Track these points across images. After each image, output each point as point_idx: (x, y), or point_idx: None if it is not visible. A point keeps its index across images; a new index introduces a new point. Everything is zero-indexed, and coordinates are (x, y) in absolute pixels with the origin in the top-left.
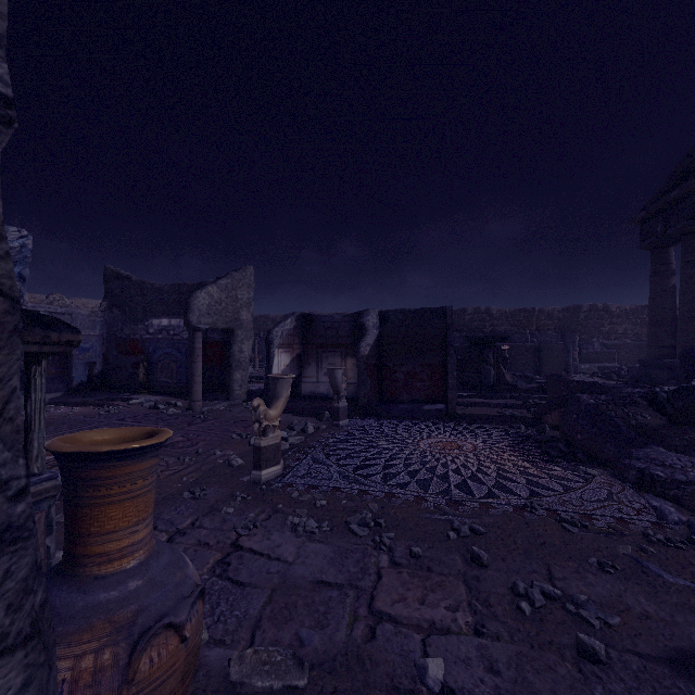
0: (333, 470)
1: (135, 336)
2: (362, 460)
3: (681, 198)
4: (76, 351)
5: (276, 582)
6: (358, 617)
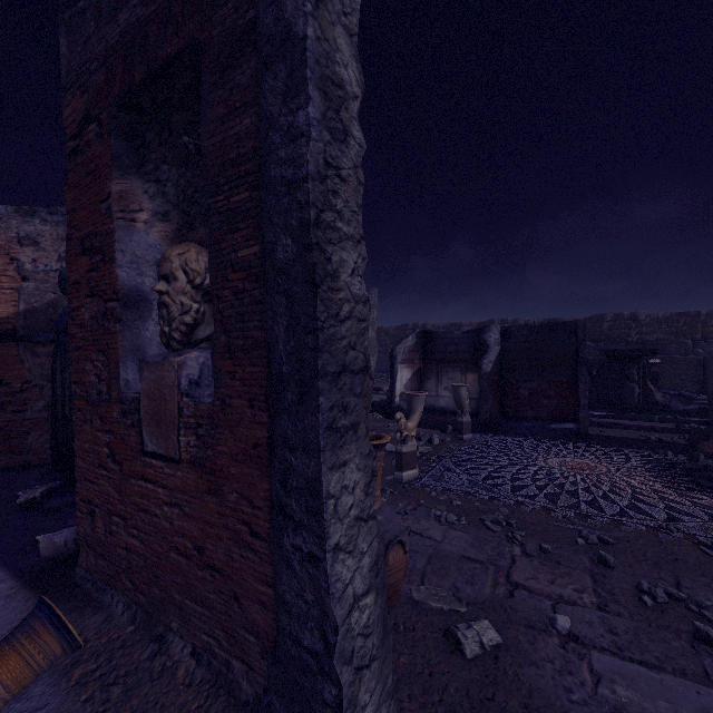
0: (464, 478)
1: None
2: (489, 472)
3: None
4: None
5: (431, 552)
6: (499, 583)
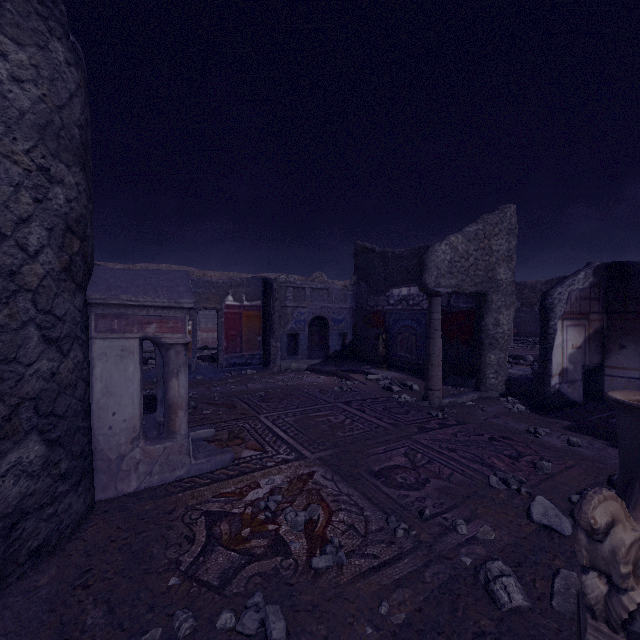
0: None
1: (377, 307)
2: None
3: None
4: (331, 322)
5: None
6: None
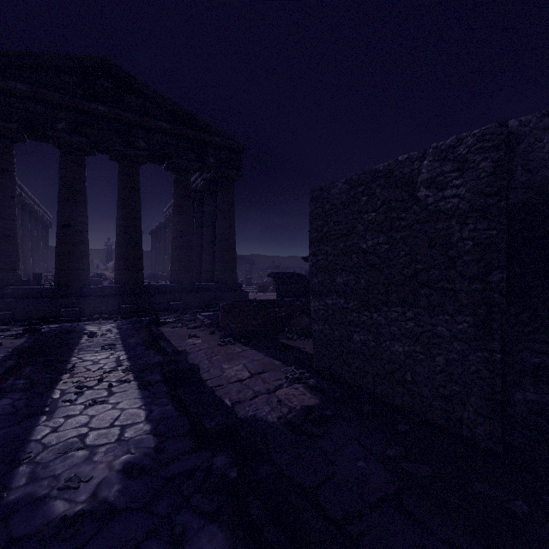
0: None
1: None
2: None
3: (6, 91)
4: None
5: None
6: None
